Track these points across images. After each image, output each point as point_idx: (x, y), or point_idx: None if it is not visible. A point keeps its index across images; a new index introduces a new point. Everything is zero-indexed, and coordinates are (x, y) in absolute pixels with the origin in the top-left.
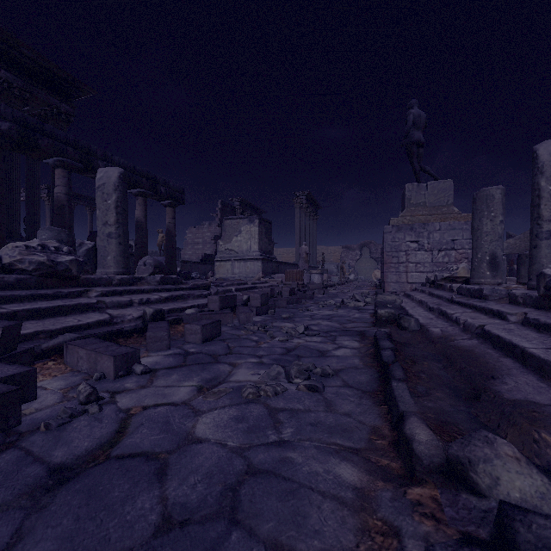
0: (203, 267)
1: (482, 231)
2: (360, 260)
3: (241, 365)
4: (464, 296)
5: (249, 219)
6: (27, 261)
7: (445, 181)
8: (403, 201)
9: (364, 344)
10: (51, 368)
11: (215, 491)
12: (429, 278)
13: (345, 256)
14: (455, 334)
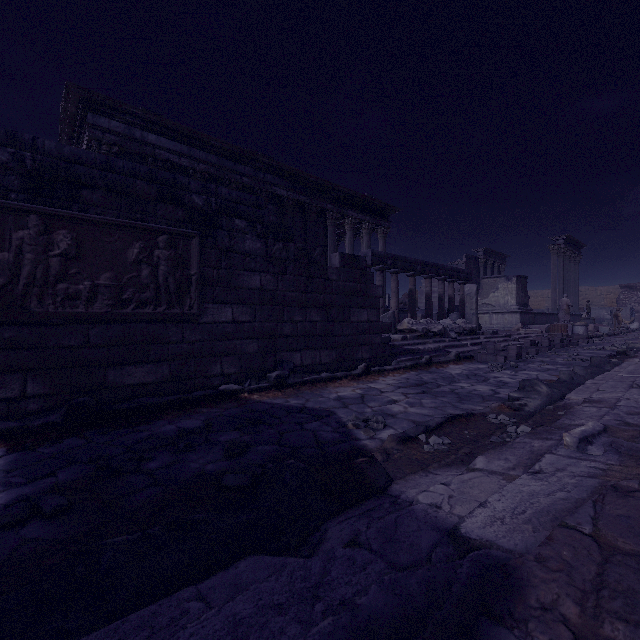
0: None
1: None
2: None
3: (557, 358)
4: None
5: (506, 277)
6: (467, 327)
7: None
8: None
9: None
10: None
11: (567, 363)
12: None
13: (625, 298)
14: None
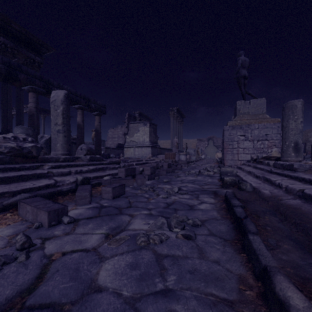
0: (117, 151)
1: (289, 128)
2: (207, 147)
3: (137, 216)
4: (278, 169)
5: (143, 123)
6: (3, 146)
7: (261, 99)
8: (235, 112)
9: (218, 200)
10: (8, 218)
11: None
12: (252, 157)
13: (199, 144)
14: (281, 195)
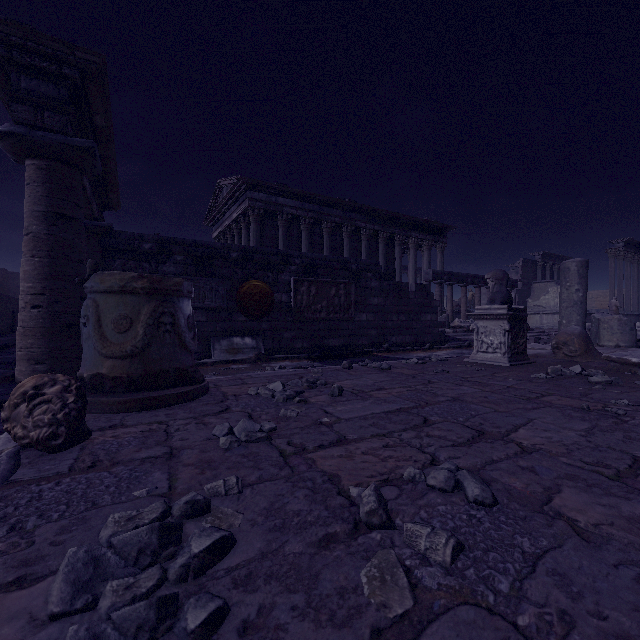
0: None
1: None
2: None
3: None
4: None
5: (556, 282)
6: None
7: None
8: None
9: None
10: None
11: None
12: None
13: None
14: None
